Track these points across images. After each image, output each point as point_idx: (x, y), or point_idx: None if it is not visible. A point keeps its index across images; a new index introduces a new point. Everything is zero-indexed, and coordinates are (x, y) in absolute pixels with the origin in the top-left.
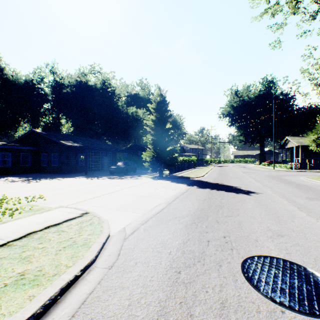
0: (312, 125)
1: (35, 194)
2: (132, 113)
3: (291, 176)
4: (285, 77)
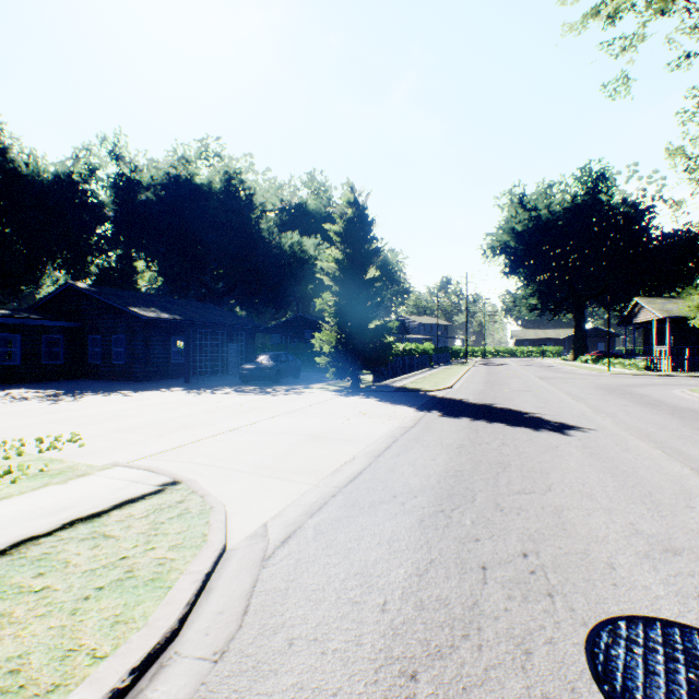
0: (693, 272)
1: (63, 432)
2: (292, 247)
3: (653, 388)
4: (632, 165)
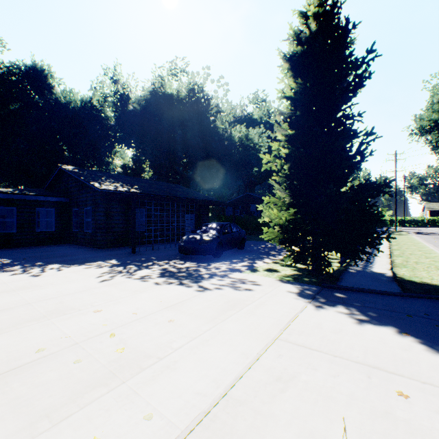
0: None
1: None
2: (240, 137)
3: None
4: None
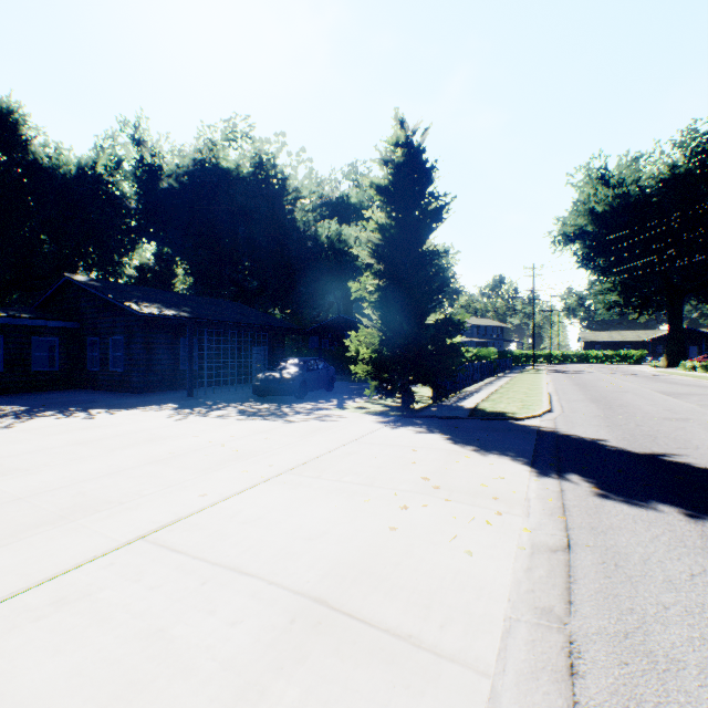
0: None
1: None
2: (329, 237)
3: None
4: None
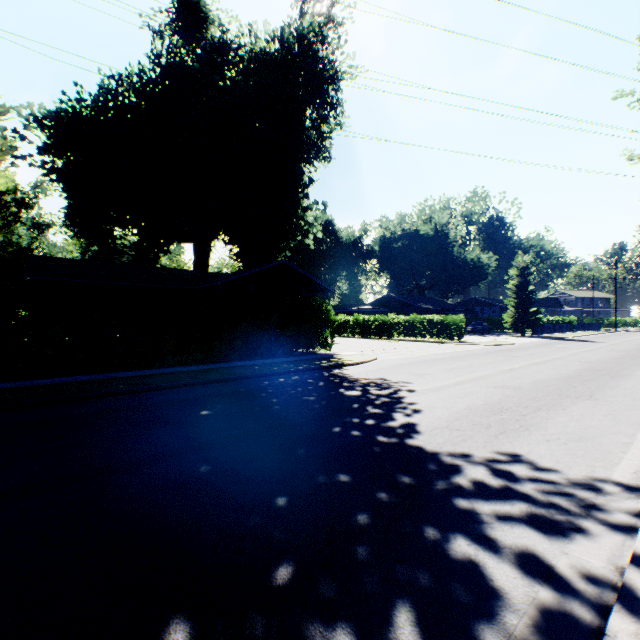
0: None
1: None
2: (472, 260)
3: None
4: None
